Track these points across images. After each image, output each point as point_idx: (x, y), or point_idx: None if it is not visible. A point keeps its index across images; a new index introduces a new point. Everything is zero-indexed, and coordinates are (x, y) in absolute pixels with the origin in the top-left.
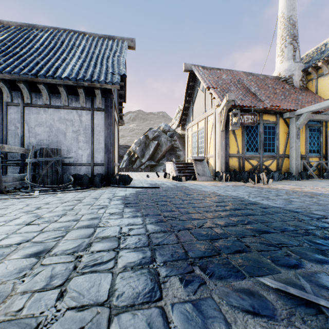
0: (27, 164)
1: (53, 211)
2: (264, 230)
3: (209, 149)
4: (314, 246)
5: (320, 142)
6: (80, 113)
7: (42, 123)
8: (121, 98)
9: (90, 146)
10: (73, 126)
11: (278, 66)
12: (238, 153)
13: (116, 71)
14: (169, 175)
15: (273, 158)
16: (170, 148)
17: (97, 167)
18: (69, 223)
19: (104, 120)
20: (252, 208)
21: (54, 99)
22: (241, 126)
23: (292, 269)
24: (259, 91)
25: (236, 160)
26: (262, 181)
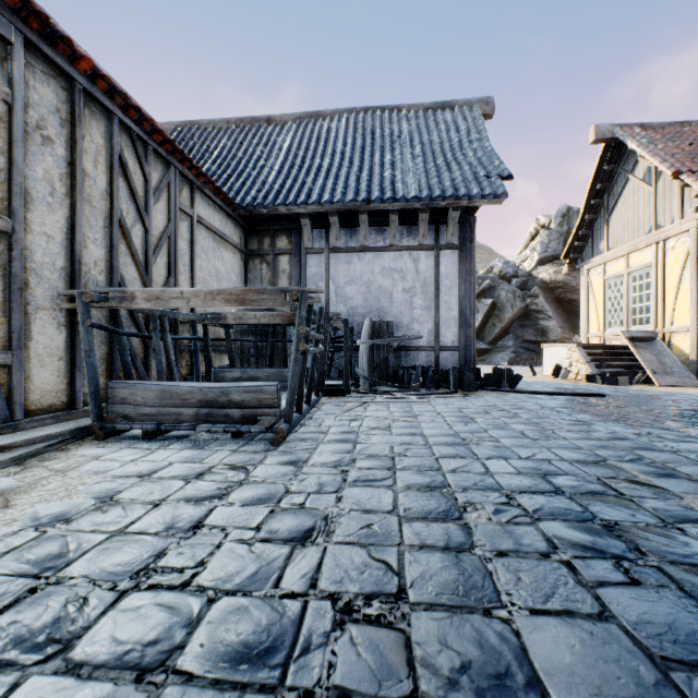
0: (340, 349)
1: (509, 423)
2: None
3: (672, 315)
4: None
5: None
6: (415, 257)
7: (355, 279)
8: None
9: (433, 315)
10: (403, 281)
11: None
12: None
13: (493, 171)
14: (567, 371)
15: None
16: (521, 314)
17: (445, 354)
18: (600, 443)
19: (457, 265)
20: None
21: (374, 236)
22: None
23: None
24: None
25: None
26: None
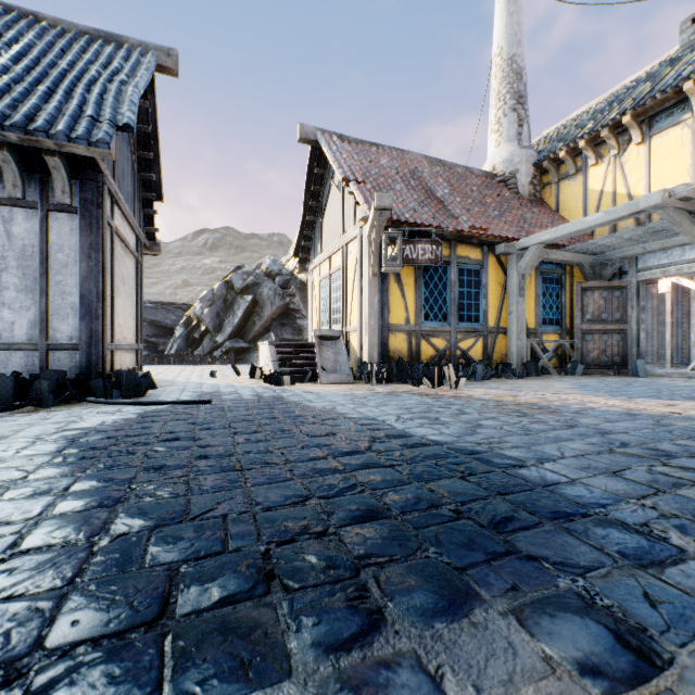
0: None
1: None
2: (362, 513)
3: (350, 315)
4: (449, 555)
5: (562, 304)
6: (7, 215)
7: None
8: (149, 191)
9: (38, 300)
10: None
11: (492, 151)
12: (408, 323)
13: (107, 114)
14: (261, 370)
15: (476, 335)
16: (282, 312)
17: (58, 353)
18: None
19: (78, 235)
20: (381, 450)
21: None
22: (415, 267)
23: (333, 655)
24: (452, 196)
25: (404, 337)
26: (449, 381)
